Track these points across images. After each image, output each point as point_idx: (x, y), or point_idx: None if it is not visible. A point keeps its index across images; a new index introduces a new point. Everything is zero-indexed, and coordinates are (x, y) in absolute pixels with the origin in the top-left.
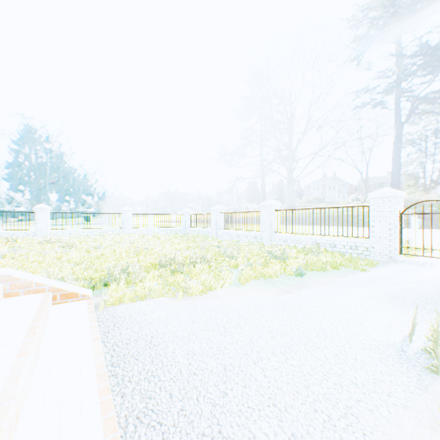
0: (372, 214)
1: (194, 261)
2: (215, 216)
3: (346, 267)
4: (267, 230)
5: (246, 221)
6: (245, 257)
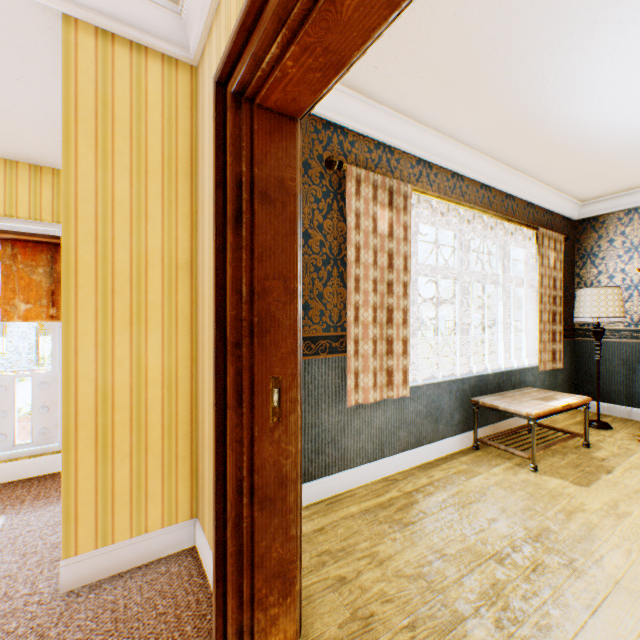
0: (11, 330)
1: None
2: None
3: None
4: None
5: None
6: None
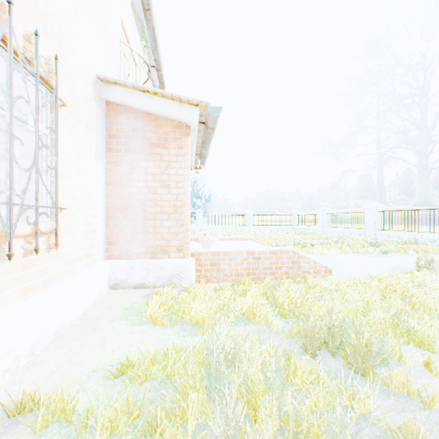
0: None
1: (312, 243)
2: (321, 216)
3: (429, 253)
4: (370, 228)
5: (351, 220)
6: (347, 244)
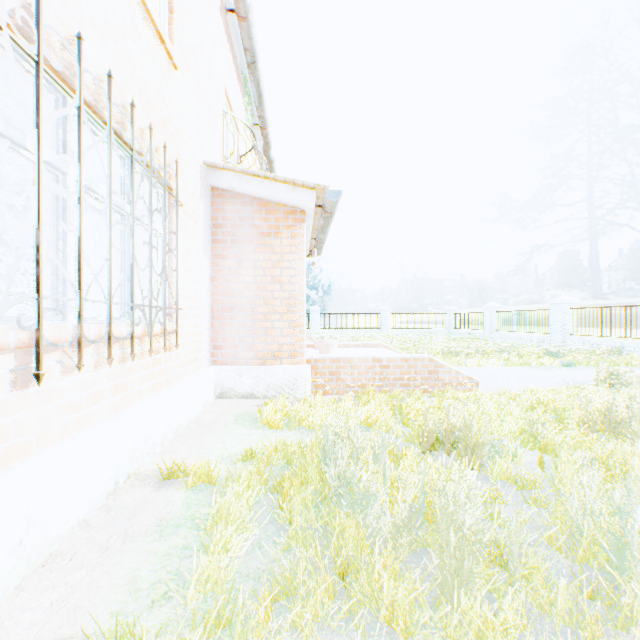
0: None
1: (468, 352)
2: (489, 316)
3: (632, 366)
4: (557, 332)
5: (530, 322)
6: (518, 353)
